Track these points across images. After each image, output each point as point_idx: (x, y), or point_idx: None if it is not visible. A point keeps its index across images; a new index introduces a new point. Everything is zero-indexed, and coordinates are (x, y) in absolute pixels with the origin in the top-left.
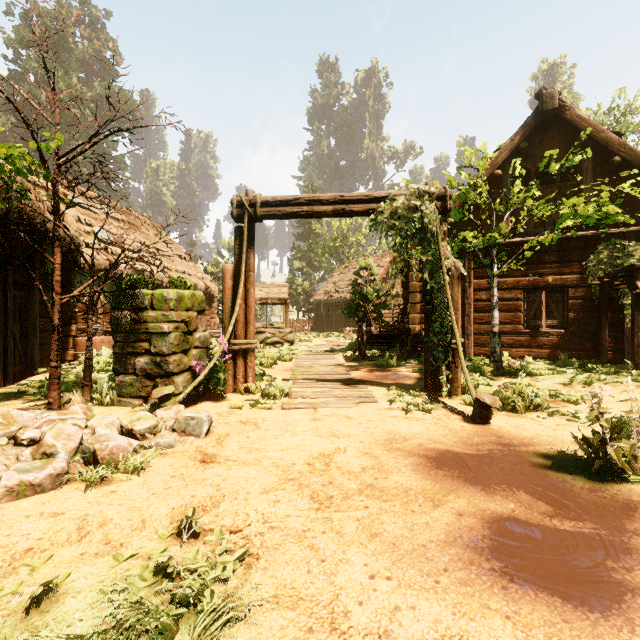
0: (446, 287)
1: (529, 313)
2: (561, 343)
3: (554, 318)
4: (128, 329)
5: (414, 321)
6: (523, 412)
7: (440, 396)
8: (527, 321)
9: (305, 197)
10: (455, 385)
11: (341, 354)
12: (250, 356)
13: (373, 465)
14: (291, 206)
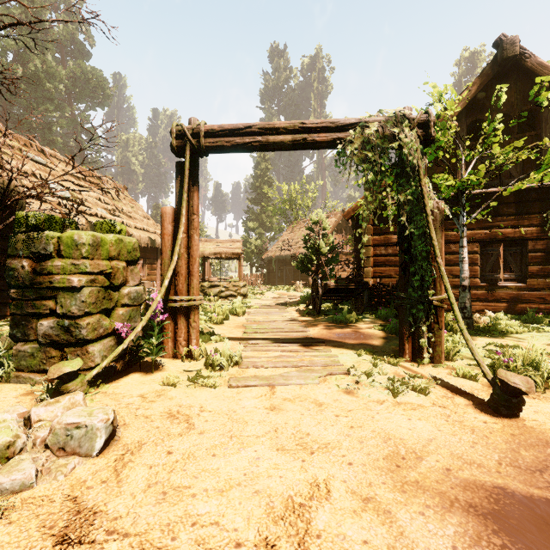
0: (431, 231)
1: (486, 266)
2: (520, 297)
3: (512, 271)
4: (27, 283)
5: (367, 275)
6: (543, 391)
7: (420, 363)
8: (484, 274)
9: (258, 125)
10: (438, 350)
11: (294, 307)
12: (193, 315)
13: (391, 545)
14: (242, 136)
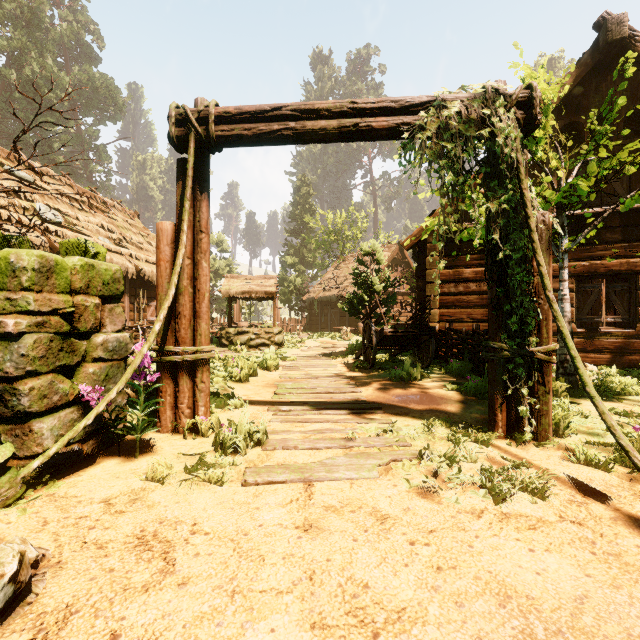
0: (537, 254)
1: (583, 308)
2: (628, 346)
3: (617, 314)
4: None
5: (433, 318)
6: None
7: (518, 440)
8: (580, 318)
9: (291, 105)
10: (545, 422)
11: (340, 359)
12: (201, 372)
13: None
14: (268, 122)
